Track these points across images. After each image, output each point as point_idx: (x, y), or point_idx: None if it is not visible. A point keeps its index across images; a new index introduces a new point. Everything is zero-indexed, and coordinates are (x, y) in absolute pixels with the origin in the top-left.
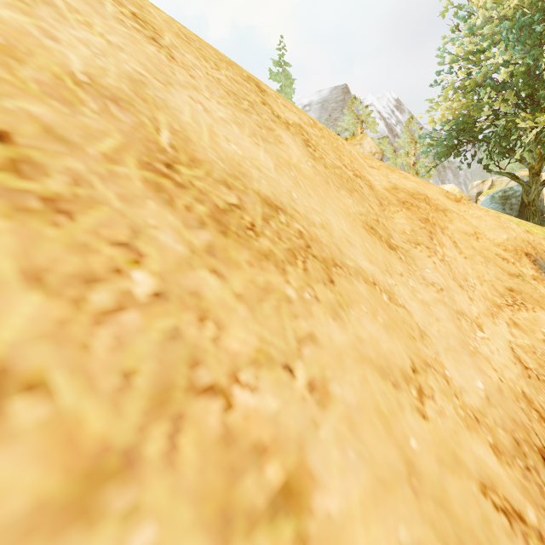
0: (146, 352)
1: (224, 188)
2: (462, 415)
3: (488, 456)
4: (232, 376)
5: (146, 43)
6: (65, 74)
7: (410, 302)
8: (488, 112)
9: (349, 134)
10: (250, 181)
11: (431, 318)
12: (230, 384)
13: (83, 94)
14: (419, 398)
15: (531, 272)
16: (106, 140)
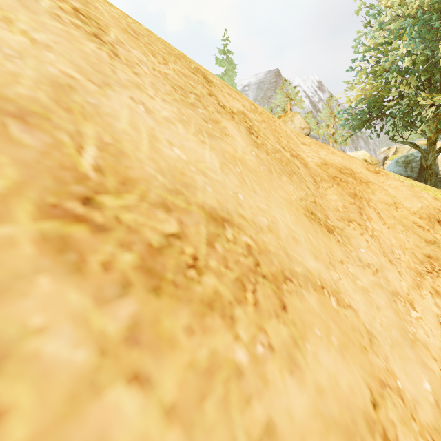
0: None
1: (162, 213)
2: None
3: None
4: None
5: (85, 40)
6: None
7: (354, 296)
8: (394, 93)
9: (281, 110)
10: (194, 193)
11: (372, 308)
12: None
13: None
14: None
15: None
16: None
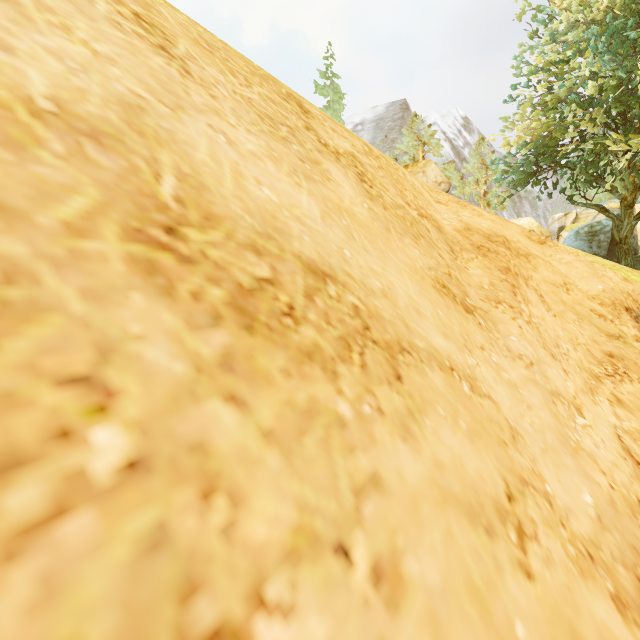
0: (99, 594)
1: (251, 255)
2: (573, 555)
3: (611, 617)
4: (252, 597)
5: (151, 54)
6: (18, 100)
7: (496, 388)
8: (573, 134)
9: (409, 159)
10: (289, 240)
11: (521, 405)
12: (249, 614)
13: (44, 130)
14: (520, 544)
15: (633, 331)
16: (73, 199)
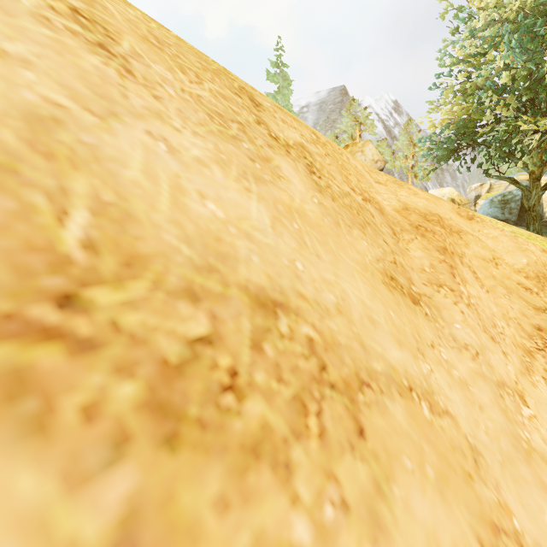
0: None
1: (185, 305)
2: None
3: None
4: None
5: (85, 52)
6: None
7: (451, 395)
8: (489, 117)
9: (347, 137)
10: (234, 267)
11: (474, 408)
12: None
13: None
14: None
15: None
16: None
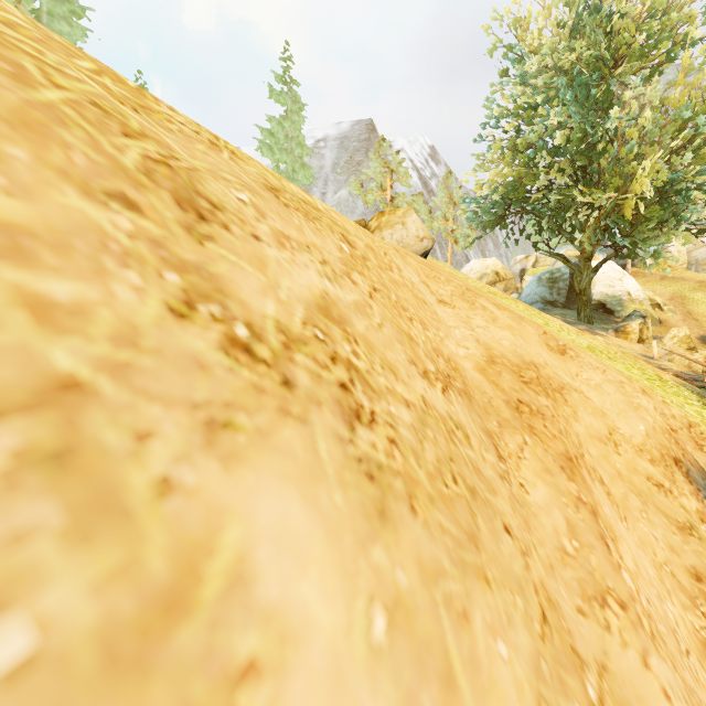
0: None
1: None
2: None
3: None
4: None
5: None
6: None
7: None
8: (543, 183)
9: (376, 186)
10: None
11: None
12: None
13: None
14: None
15: (694, 502)
16: None
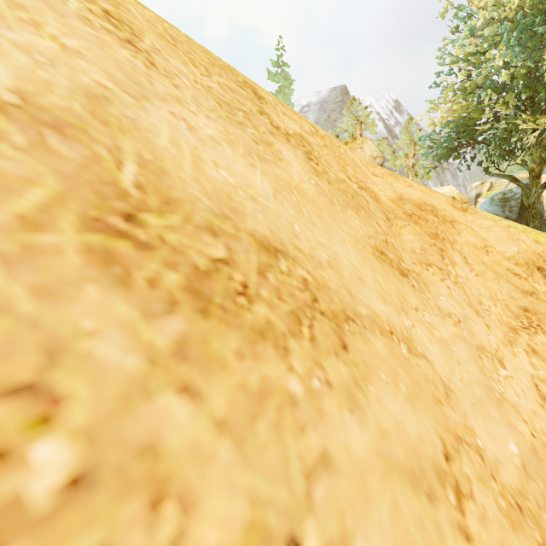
0: None
1: (208, 237)
2: (504, 508)
3: None
4: None
5: (119, 47)
6: None
7: (430, 346)
8: (489, 115)
9: (348, 136)
10: (243, 219)
11: (452, 361)
12: None
13: (5, 123)
14: (458, 506)
15: (545, 288)
16: (30, 191)
